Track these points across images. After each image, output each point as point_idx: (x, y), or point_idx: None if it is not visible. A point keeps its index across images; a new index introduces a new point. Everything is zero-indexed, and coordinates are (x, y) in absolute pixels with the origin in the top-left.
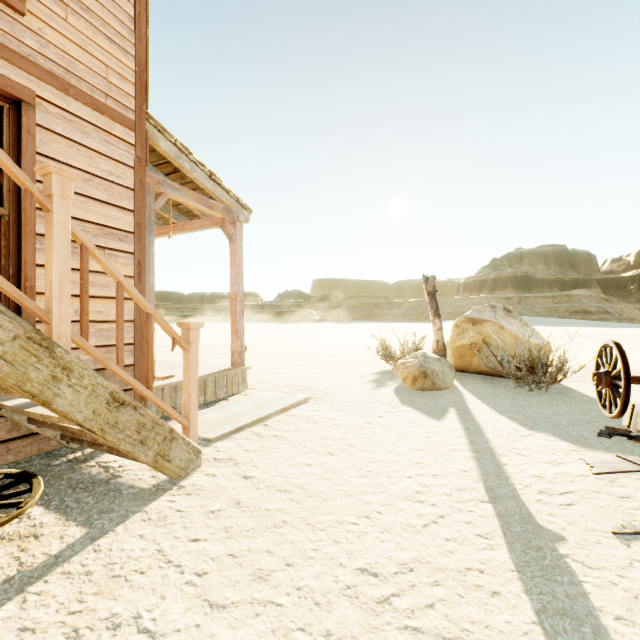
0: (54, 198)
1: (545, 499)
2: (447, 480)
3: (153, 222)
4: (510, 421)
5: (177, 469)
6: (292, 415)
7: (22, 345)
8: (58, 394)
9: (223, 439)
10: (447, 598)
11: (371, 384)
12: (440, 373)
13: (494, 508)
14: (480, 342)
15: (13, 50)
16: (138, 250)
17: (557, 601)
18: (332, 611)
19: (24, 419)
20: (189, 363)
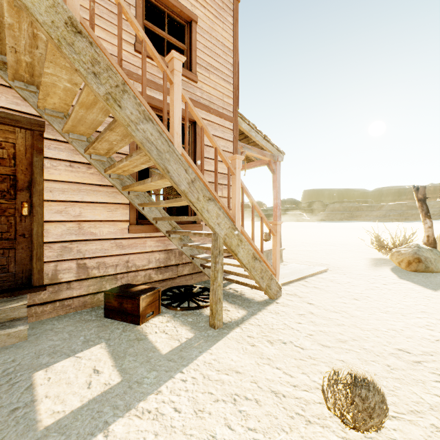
0: (236, 169)
1: None
2: None
3: None
4: None
5: (273, 294)
6: (320, 278)
7: (230, 230)
8: (239, 251)
9: (285, 285)
10: None
11: (370, 265)
12: (432, 260)
13: None
14: None
15: (194, 100)
16: None
17: None
18: (387, 359)
19: (199, 264)
20: (276, 242)
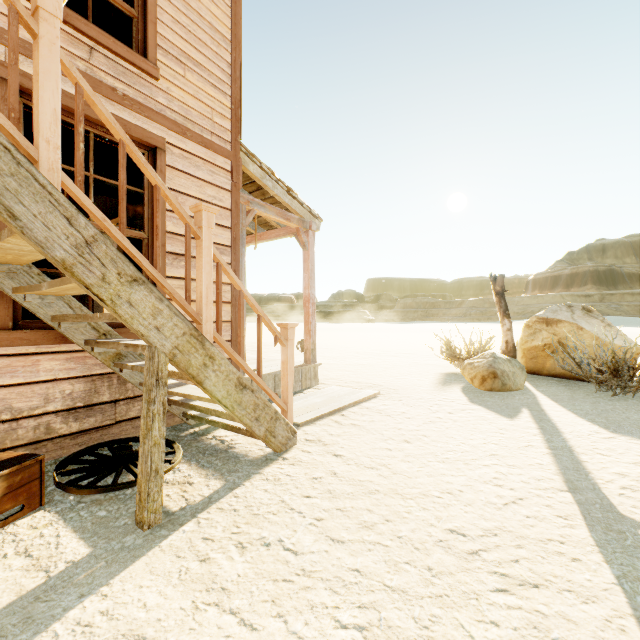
0: (203, 229)
1: (628, 494)
2: (524, 471)
3: (244, 236)
4: (590, 423)
5: (280, 444)
6: (365, 408)
7: (187, 339)
8: (207, 377)
9: (308, 424)
10: (530, 558)
11: (437, 383)
12: (510, 374)
13: (573, 497)
14: (555, 343)
15: (151, 109)
16: (234, 261)
17: (637, 572)
18: (430, 554)
19: None
20: (287, 357)
